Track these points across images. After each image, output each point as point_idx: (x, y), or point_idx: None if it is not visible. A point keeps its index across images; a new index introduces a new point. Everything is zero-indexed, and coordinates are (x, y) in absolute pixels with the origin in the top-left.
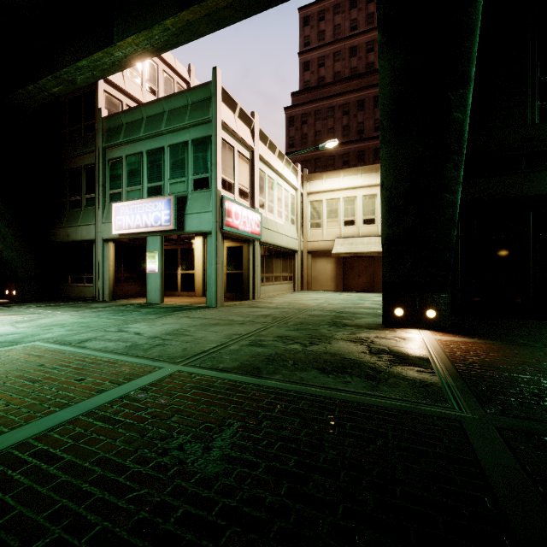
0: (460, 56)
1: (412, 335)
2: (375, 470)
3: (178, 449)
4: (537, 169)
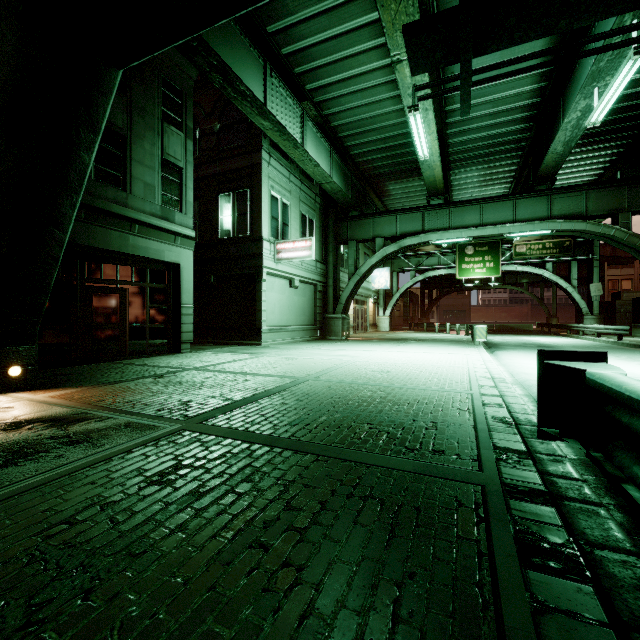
0: (98, 104)
1: (10, 401)
2: (204, 467)
3: (41, 607)
4: (94, 223)
